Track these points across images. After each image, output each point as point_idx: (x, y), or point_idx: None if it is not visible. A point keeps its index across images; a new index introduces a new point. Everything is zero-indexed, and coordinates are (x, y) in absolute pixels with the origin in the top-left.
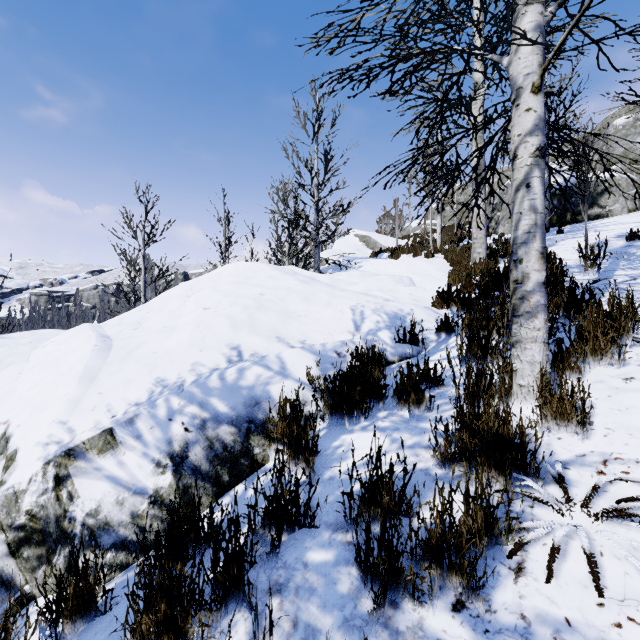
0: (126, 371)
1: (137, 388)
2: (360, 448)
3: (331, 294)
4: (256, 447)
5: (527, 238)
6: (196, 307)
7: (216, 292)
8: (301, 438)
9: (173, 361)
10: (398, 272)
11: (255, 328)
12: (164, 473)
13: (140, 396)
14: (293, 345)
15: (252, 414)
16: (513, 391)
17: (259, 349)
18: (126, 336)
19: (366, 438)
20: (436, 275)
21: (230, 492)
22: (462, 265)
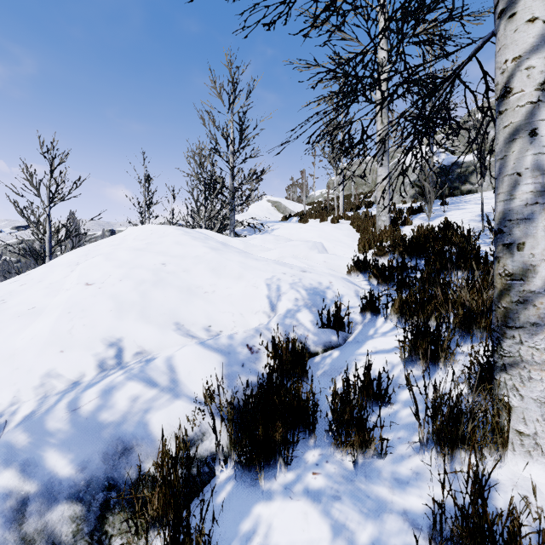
0: None
1: None
2: None
3: (243, 264)
4: (115, 536)
5: (532, 212)
6: (77, 281)
7: (108, 261)
8: None
9: (15, 370)
10: (310, 237)
11: (147, 312)
12: None
13: None
14: (194, 334)
15: (115, 472)
16: (506, 437)
17: (147, 344)
18: None
19: (292, 517)
20: (345, 241)
21: None
22: (371, 232)
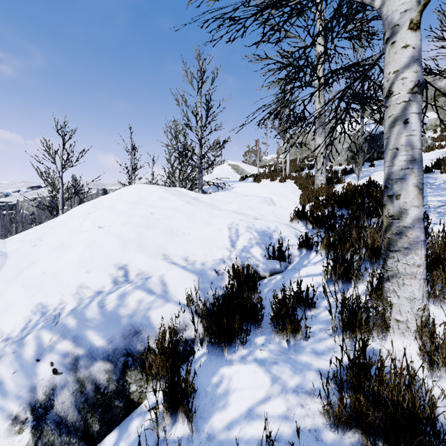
0: (8, 295)
1: (14, 316)
2: (240, 389)
3: (211, 214)
4: (132, 384)
5: (405, 174)
6: (92, 226)
7: (112, 211)
8: (177, 385)
9: (58, 283)
10: (262, 193)
11: (143, 246)
12: (21, 431)
13: (14, 327)
14: (177, 262)
15: (130, 345)
16: (389, 324)
17: (145, 268)
18: (22, 254)
19: (246, 374)
20: (290, 196)
21: (99, 445)
22: (310, 189)
